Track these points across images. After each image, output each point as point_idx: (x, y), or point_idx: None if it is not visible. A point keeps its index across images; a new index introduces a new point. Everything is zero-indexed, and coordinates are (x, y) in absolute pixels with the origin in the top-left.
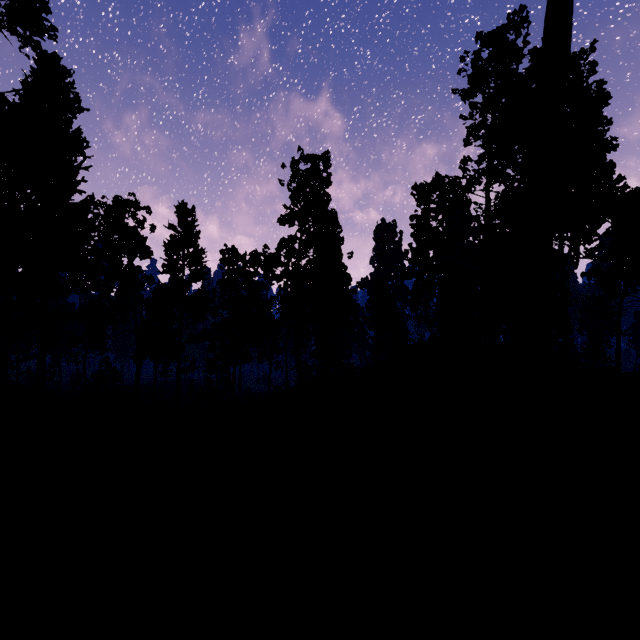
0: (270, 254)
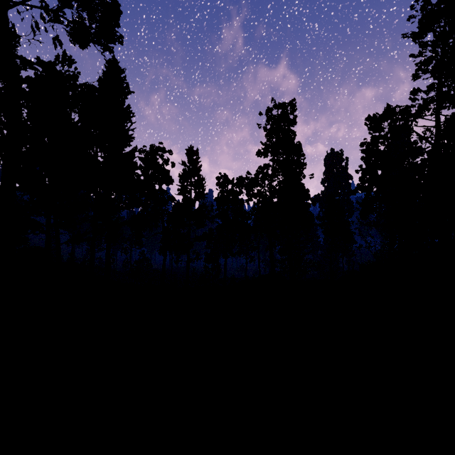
0: (251, 178)
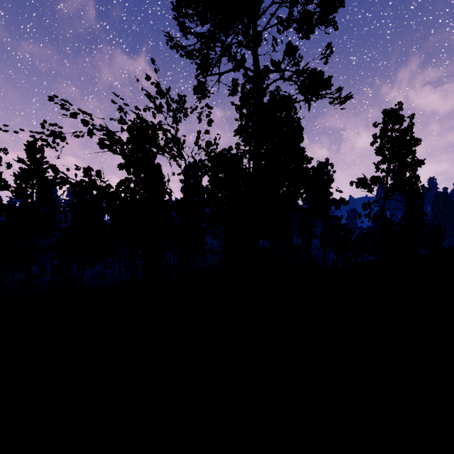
0: (113, 191)
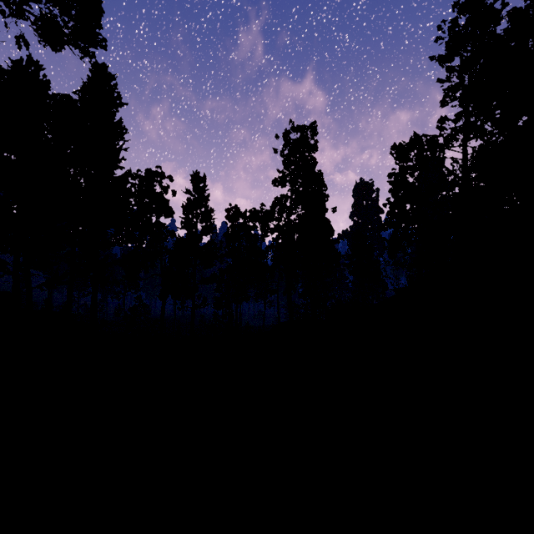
0: (266, 211)
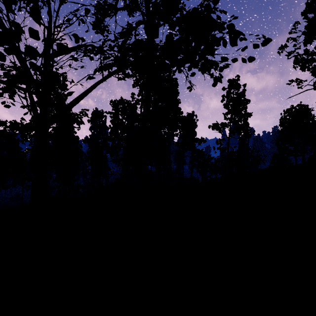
0: (26, 124)
